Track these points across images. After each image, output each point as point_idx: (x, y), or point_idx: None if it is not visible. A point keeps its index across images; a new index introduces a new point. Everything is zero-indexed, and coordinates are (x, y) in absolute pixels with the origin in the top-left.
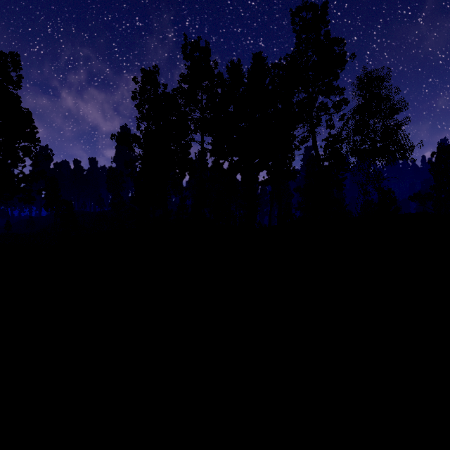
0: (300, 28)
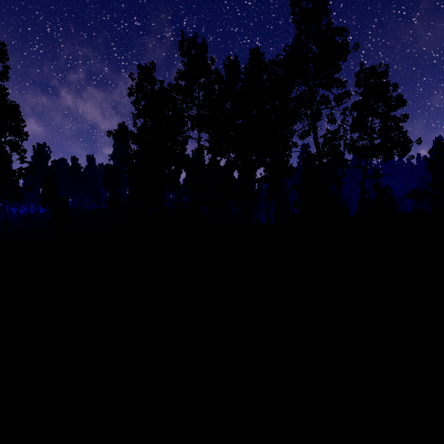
0: (300, 18)
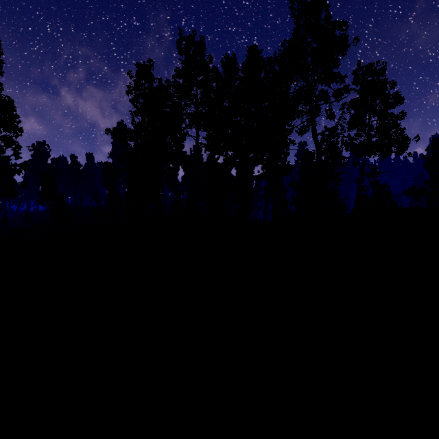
0: (299, 12)
